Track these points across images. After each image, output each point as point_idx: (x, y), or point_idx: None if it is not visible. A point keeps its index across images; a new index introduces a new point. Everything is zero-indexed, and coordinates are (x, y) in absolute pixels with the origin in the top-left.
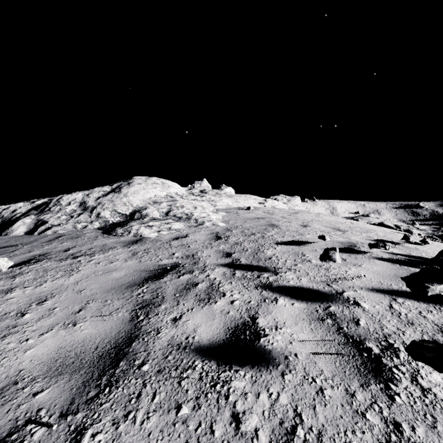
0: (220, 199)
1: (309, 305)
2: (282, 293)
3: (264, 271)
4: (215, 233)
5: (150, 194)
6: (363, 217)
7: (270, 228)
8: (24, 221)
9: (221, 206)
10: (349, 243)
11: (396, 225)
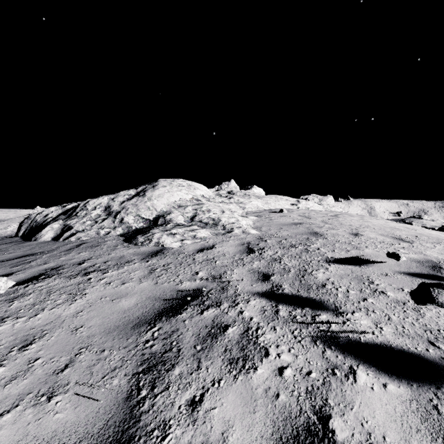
0: (249, 201)
1: (416, 392)
2: (358, 356)
3: (320, 309)
4: (246, 244)
5: (175, 197)
6: (414, 219)
7: (314, 238)
8: (52, 227)
9: (251, 209)
10: (429, 262)
11: None
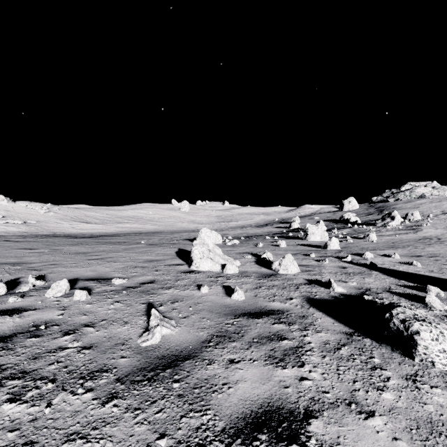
0: (446, 191)
1: None
2: None
3: None
4: (446, 196)
5: (424, 191)
6: None
7: None
8: (391, 199)
9: None
10: None
11: None
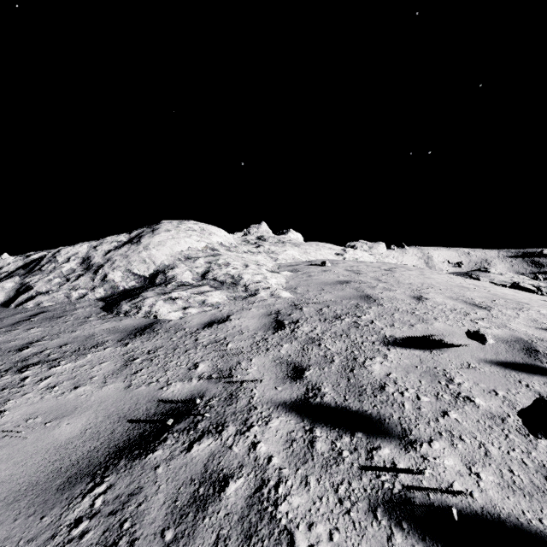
0: (283, 250)
1: None
2: None
3: (380, 435)
4: (274, 314)
5: (182, 245)
6: (480, 273)
7: (365, 305)
8: (3, 286)
9: (285, 260)
10: (519, 341)
11: (534, 286)
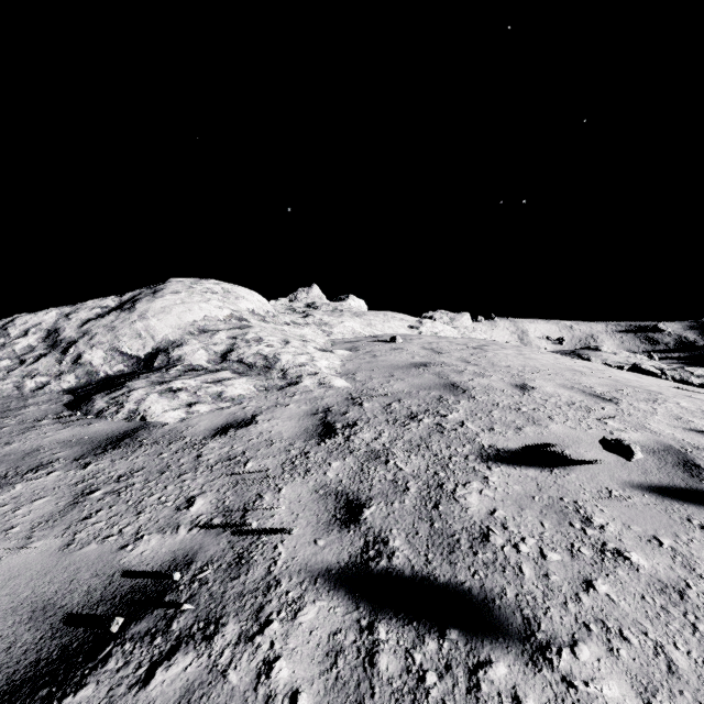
0: (340, 321)
1: None
2: None
3: (488, 634)
4: (322, 412)
5: (195, 313)
6: (589, 352)
7: (451, 398)
8: None
9: (342, 335)
10: (670, 451)
11: (657, 368)
